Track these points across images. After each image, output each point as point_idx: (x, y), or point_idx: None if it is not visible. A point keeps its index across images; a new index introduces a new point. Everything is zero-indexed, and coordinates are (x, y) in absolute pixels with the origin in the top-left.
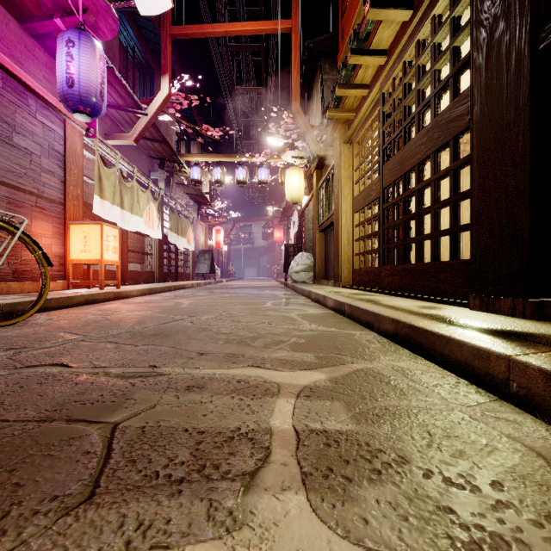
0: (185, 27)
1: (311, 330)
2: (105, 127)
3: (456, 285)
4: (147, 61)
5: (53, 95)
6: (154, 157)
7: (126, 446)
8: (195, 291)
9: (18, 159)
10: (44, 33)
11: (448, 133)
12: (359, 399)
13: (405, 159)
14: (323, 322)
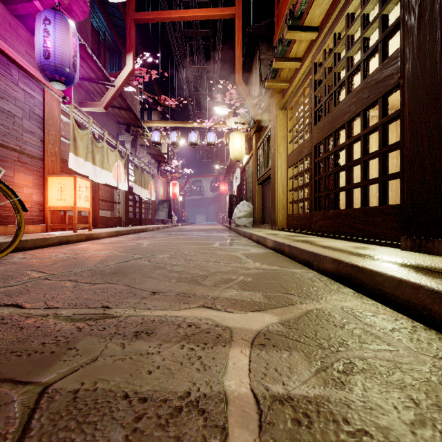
0: (146, 13)
1: (256, 268)
2: (80, 97)
3: (386, 228)
4: (116, 43)
5: (34, 68)
6: (121, 123)
7: (47, 424)
8: (154, 233)
9: (2, 120)
10: (26, 14)
11: (378, 92)
12: (318, 349)
13: (336, 118)
14: (265, 260)
